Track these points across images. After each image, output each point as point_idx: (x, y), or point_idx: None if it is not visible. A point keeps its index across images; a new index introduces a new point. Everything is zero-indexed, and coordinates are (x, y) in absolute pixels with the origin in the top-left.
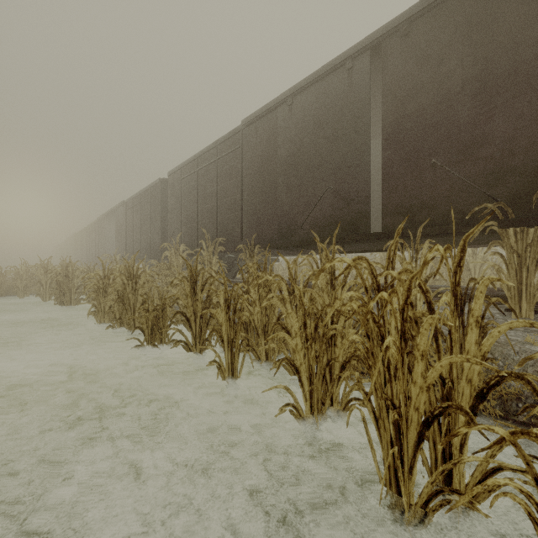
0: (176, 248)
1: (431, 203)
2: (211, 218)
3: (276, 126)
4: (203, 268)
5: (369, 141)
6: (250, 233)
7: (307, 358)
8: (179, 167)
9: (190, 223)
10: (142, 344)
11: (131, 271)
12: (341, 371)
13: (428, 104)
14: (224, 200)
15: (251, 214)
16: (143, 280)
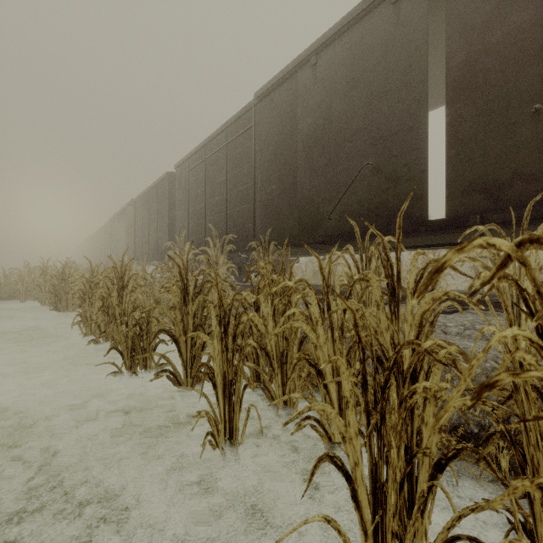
0: (181, 247)
1: (531, 172)
2: (220, 213)
3: (297, 94)
4: (203, 270)
5: (426, 94)
6: (264, 228)
7: (368, 450)
8: (186, 158)
9: (198, 219)
10: (119, 370)
11: (117, 273)
12: (435, 473)
13: (525, 25)
14: (235, 190)
15: (266, 205)
16: (132, 284)
